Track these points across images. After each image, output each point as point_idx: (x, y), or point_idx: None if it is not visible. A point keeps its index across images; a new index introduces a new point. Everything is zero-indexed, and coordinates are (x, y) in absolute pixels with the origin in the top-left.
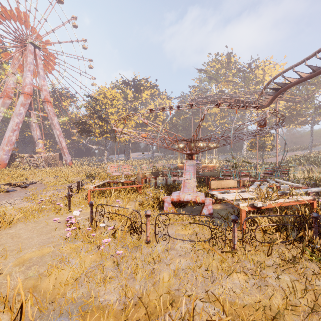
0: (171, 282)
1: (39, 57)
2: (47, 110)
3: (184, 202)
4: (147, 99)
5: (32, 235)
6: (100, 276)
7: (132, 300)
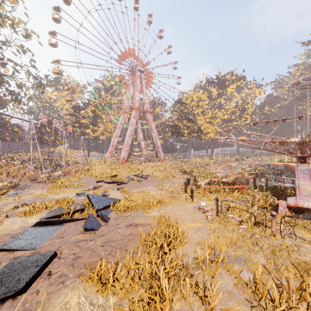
0: (308, 267)
1: (143, 79)
2: (148, 118)
3: (303, 209)
4: (232, 92)
5: (182, 214)
6: (245, 248)
7: (282, 266)
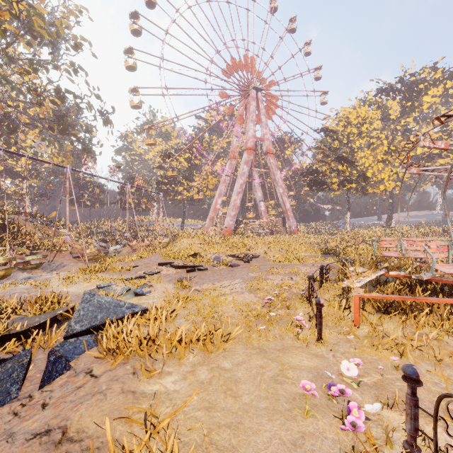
0: None
1: (261, 101)
2: (269, 164)
3: None
4: (434, 104)
5: (258, 404)
6: None
7: None
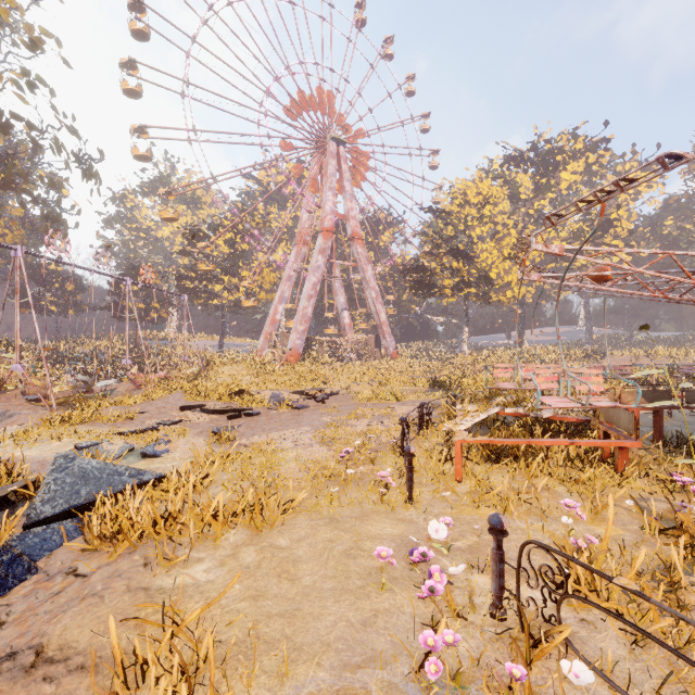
0: None
1: (344, 160)
2: (356, 255)
3: None
4: (575, 184)
5: (323, 585)
6: None
7: None
